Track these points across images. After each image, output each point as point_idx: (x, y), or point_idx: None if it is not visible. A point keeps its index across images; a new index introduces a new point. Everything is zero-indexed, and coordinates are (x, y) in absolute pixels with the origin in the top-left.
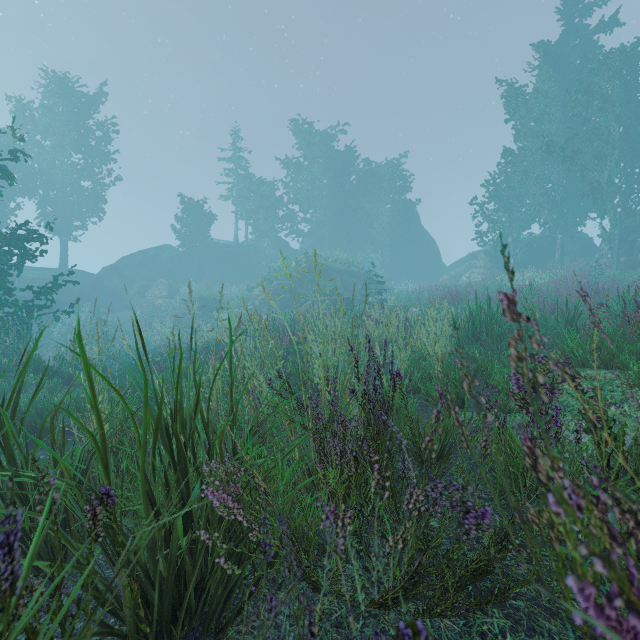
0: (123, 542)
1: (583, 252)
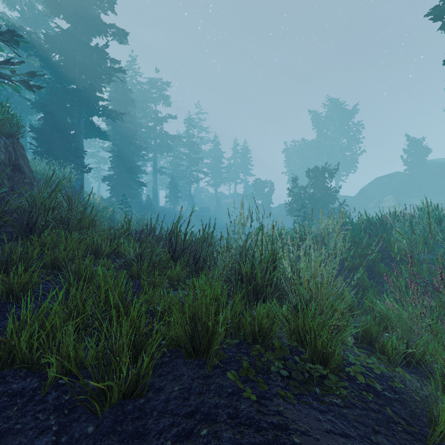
0: None
1: None
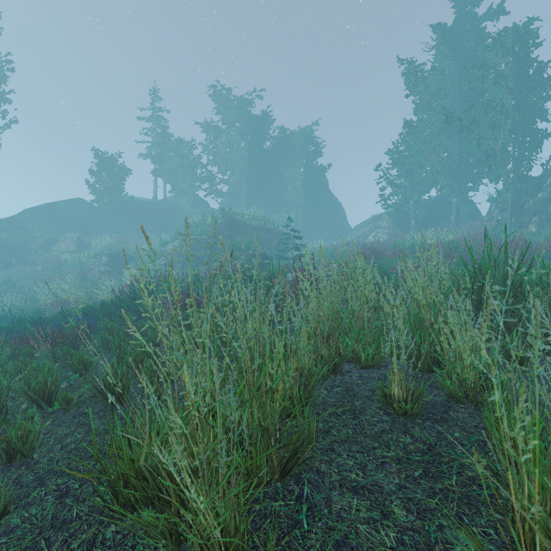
0: None
1: (470, 216)
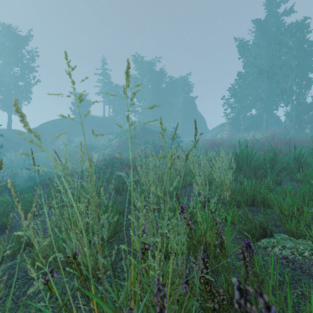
0: None
1: (275, 123)
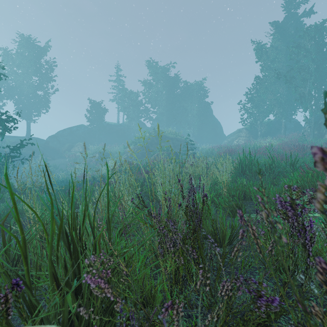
0: (36, 306)
1: (295, 129)
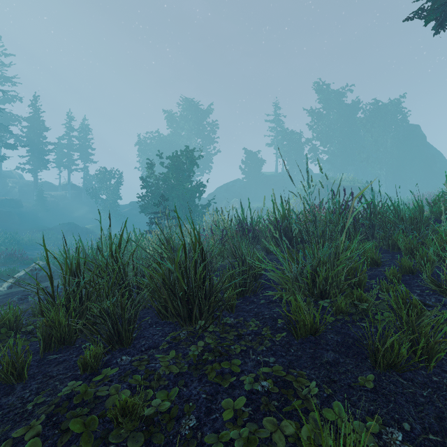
0: None
1: None
